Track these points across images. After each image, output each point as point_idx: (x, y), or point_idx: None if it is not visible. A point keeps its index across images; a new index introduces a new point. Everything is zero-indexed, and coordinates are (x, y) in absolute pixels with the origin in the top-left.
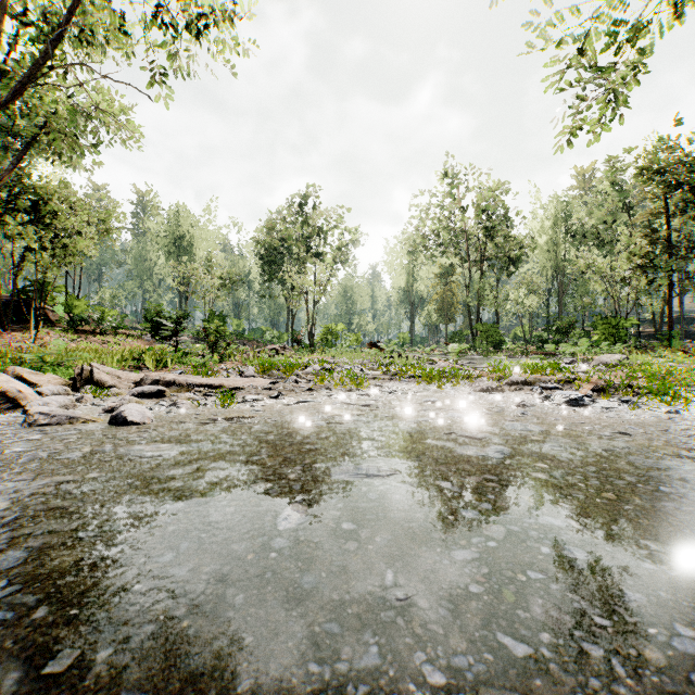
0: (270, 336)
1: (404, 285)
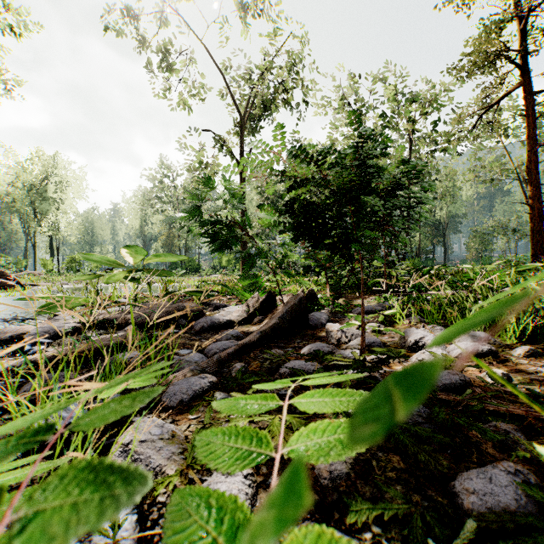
0: (6, 261)
1: (138, 226)
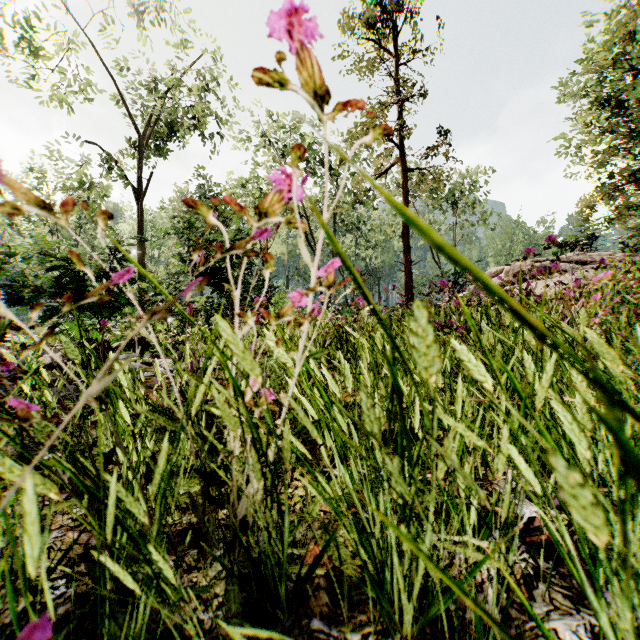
0: None
1: None
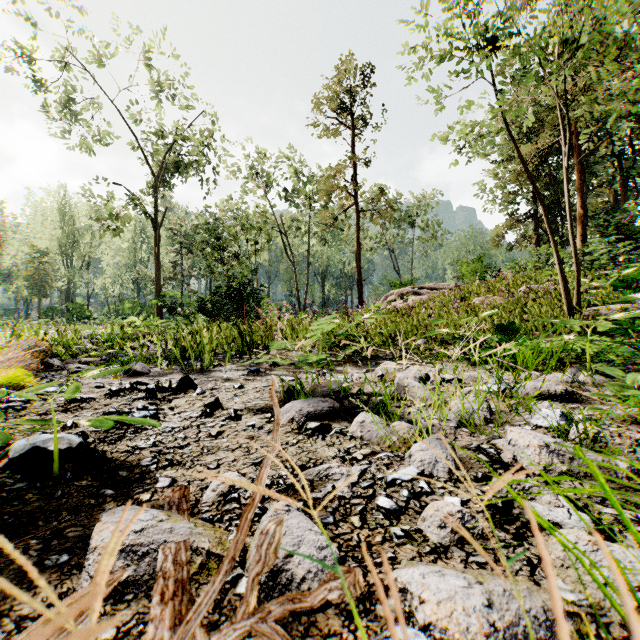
0: None
1: None
